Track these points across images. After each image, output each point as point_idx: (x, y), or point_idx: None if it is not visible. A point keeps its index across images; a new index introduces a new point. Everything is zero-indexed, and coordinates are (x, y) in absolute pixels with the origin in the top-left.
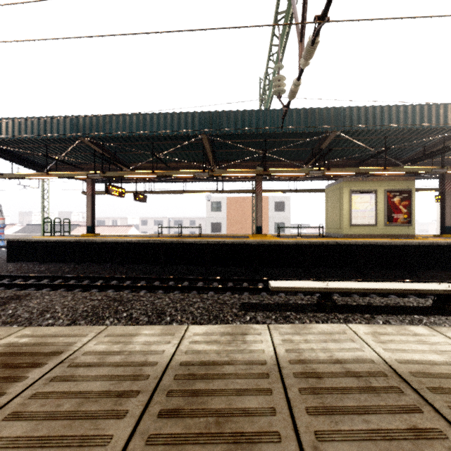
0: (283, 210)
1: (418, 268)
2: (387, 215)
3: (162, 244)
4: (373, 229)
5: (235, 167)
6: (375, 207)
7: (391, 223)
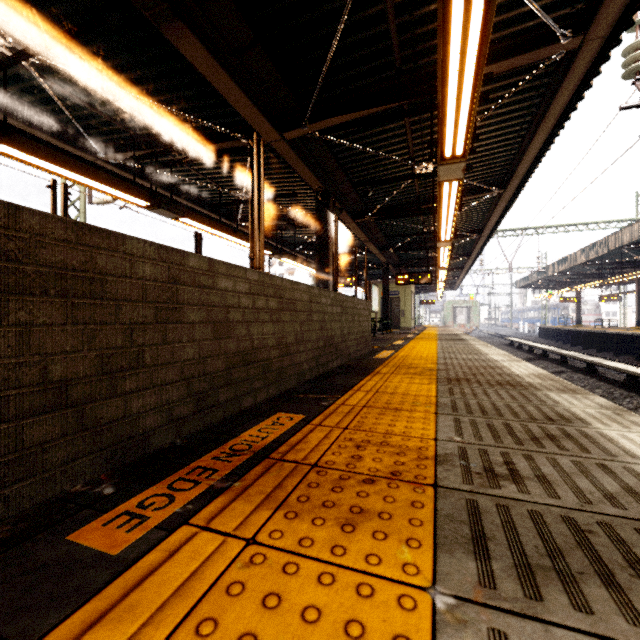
0: None
1: (632, 354)
2: None
3: (555, 330)
4: None
5: (627, 273)
6: None
7: None
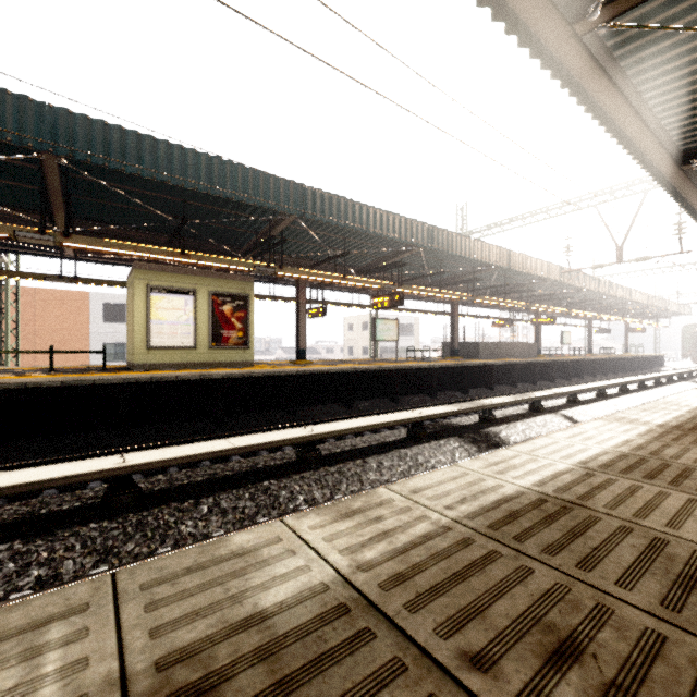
0: (123, 320)
1: (235, 413)
2: (213, 332)
3: None
4: (191, 354)
5: None
6: (194, 318)
7: (220, 344)
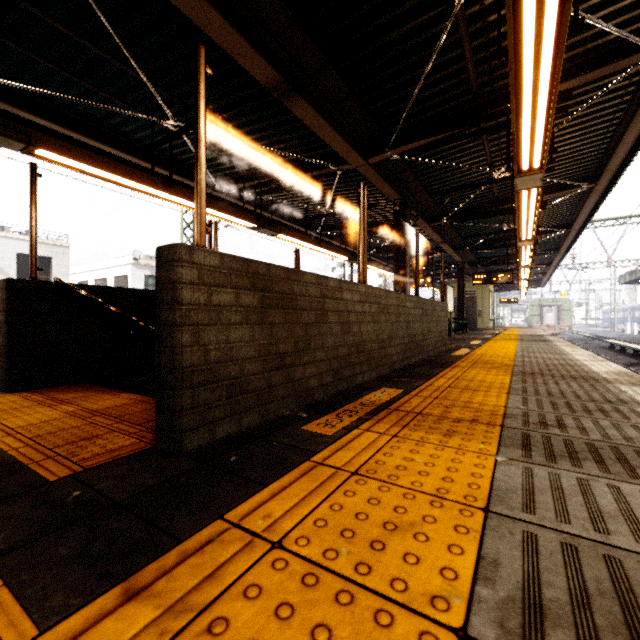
0: None
1: None
2: None
3: None
4: None
5: None
6: None
7: None
